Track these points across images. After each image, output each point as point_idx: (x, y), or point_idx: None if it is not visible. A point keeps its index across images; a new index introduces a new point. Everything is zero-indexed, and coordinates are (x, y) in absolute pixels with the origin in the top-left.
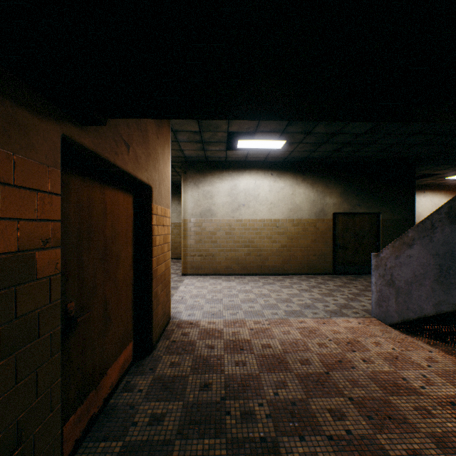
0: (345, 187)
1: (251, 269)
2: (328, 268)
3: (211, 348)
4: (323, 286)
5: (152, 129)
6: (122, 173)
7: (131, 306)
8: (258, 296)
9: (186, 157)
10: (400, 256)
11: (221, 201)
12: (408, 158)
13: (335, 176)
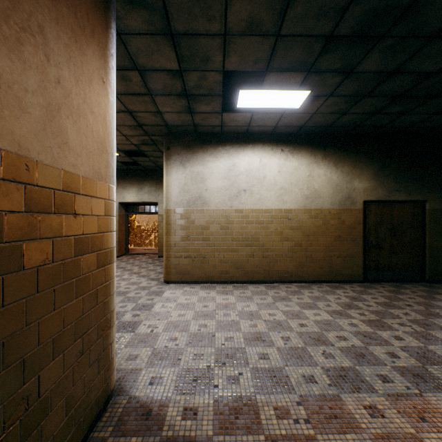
0: (380, 166)
1: (254, 275)
2: (356, 273)
3: None
4: (361, 304)
5: None
6: None
7: None
8: (271, 328)
9: (168, 125)
10: None
11: (216, 186)
12: None
13: (366, 152)
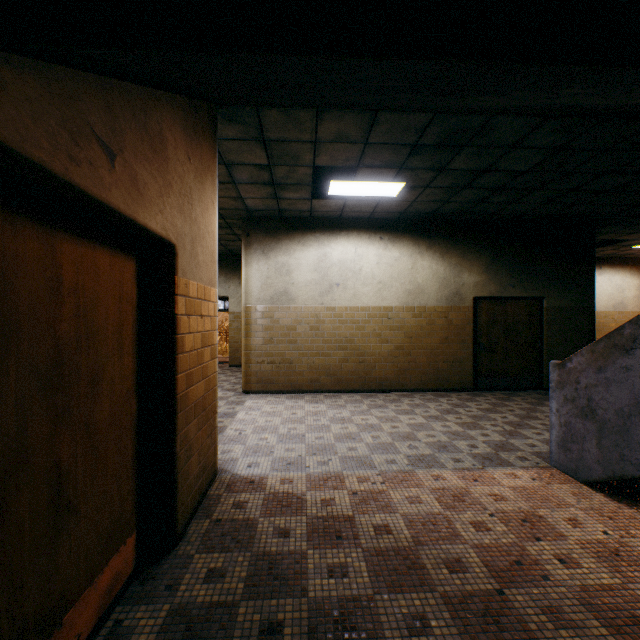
0: (492, 257)
1: (349, 383)
2: (465, 381)
3: (285, 536)
4: (462, 410)
5: (175, 139)
6: (99, 208)
7: (131, 468)
8: (362, 429)
9: (249, 210)
10: (607, 367)
11: (304, 280)
12: (587, 214)
13: (476, 241)
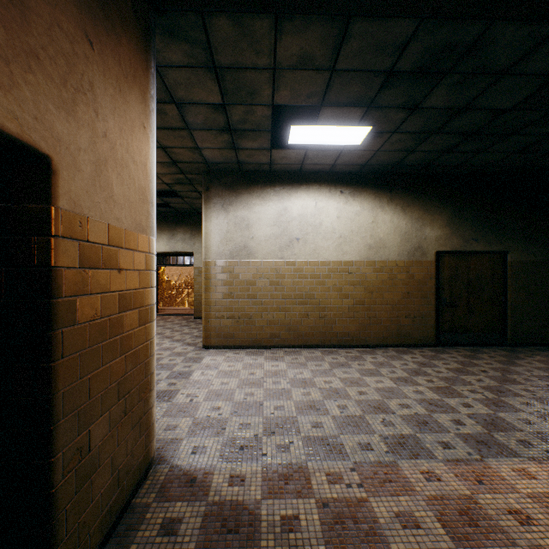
0: (455, 211)
1: (309, 339)
2: (427, 336)
3: None
4: (431, 370)
5: None
6: None
7: None
8: (326, 396)
9: (207, 163)
10: None
11: (264, 234)
12: None
13: (438, 194)
